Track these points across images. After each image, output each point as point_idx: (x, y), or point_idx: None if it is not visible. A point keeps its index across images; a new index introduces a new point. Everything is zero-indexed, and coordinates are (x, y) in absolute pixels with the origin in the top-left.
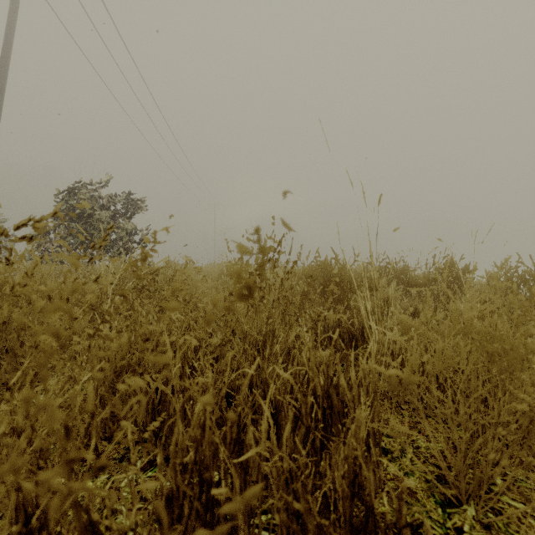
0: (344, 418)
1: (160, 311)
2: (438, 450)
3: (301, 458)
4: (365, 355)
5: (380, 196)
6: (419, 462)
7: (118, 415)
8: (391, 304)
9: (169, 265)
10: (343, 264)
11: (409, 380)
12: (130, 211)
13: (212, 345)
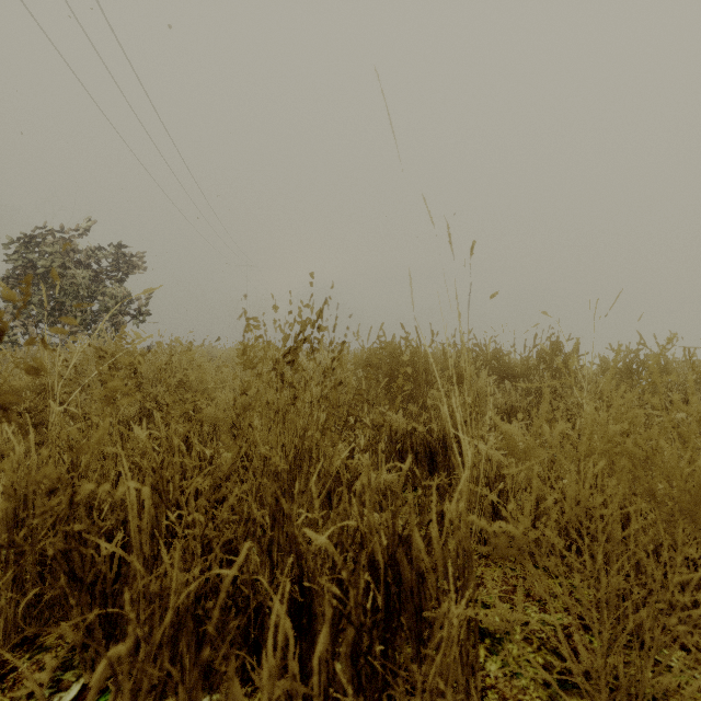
0: (421, 599)
1: (144, 417)
2: (562, 635)
3: (345, 699)
4: (454, 497)
5: (473, 244)
6: (538, 667)
7: (49, 598)
8: (482, 402)
9: (169, 347)
10: (417, 346)
11: (525, 538)
12: (122, 270)
13: (214, 475)
